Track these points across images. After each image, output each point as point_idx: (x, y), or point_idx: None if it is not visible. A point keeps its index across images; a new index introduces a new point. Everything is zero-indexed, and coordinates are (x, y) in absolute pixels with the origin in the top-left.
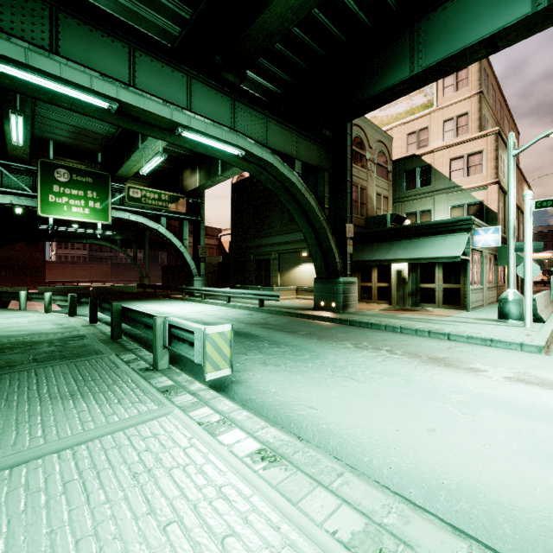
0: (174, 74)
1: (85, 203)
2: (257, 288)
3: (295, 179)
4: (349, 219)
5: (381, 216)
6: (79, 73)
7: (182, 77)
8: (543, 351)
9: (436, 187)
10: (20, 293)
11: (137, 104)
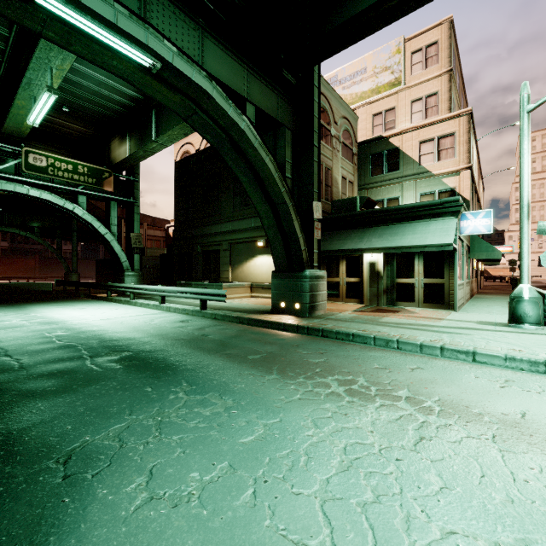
0: None
1: None
2: (202, 284)
3: (245, 126)
4: (316, 196)
5: (350, 199)
6: None
7: None
8: None
9: (405, 172)
10: None
11: None
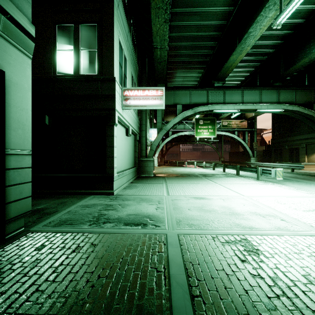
0: (255, 92)
1: (208, 130)
2: (289, 163)
3: (312, 113)
4: None
5: None
6: (231, 106)
7: (257, 91)
8: None
9: None
10: (194, 162)
11: (245, 108)
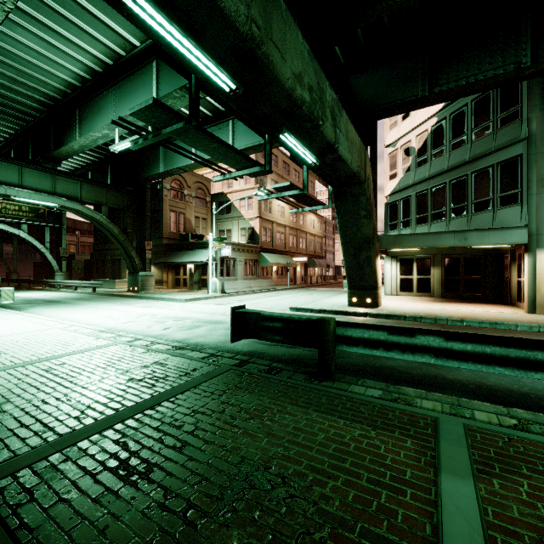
0: (10, 166)
1: None
2: (105, 280)
3: (100, 217)
4: (149, 238)
5: (186, 234)
6: None
7: (16, 167)
8: (184, 301)
9: (234, 215)
10: None
11: None
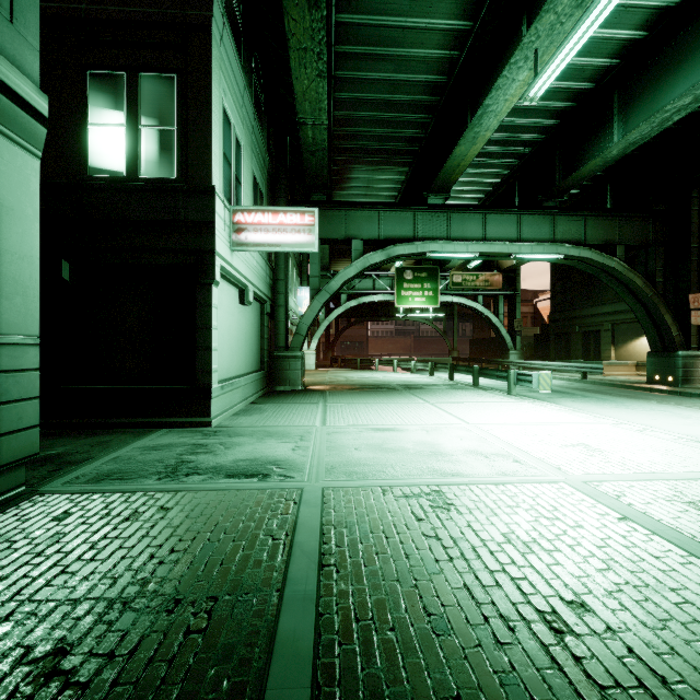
0: (509, 218)
1: (422, 293)
2: (581, 362)
3: (615, 264)
4: (695, 289)
5: None
6: (462, 246)
7: (514, 217)
8: None
9: None
10: (393, 361)
11: (489, 250)
